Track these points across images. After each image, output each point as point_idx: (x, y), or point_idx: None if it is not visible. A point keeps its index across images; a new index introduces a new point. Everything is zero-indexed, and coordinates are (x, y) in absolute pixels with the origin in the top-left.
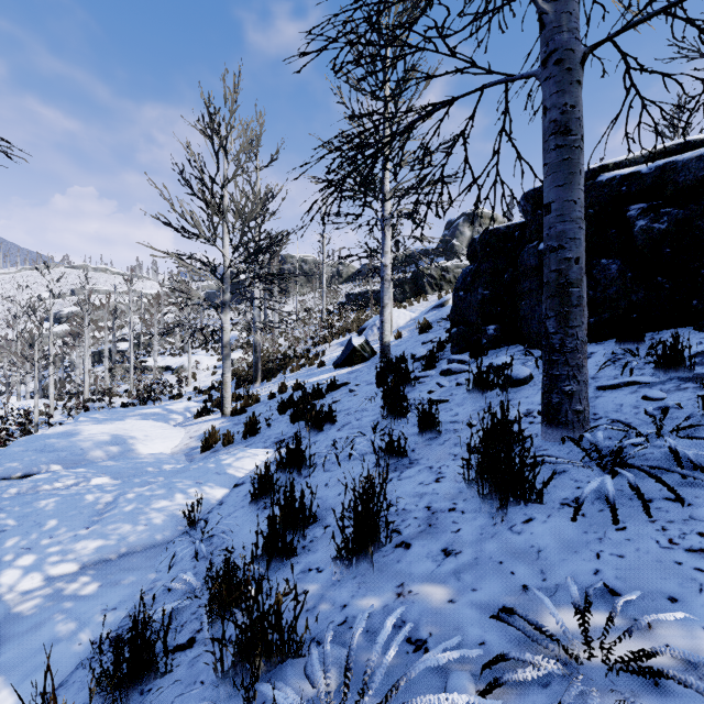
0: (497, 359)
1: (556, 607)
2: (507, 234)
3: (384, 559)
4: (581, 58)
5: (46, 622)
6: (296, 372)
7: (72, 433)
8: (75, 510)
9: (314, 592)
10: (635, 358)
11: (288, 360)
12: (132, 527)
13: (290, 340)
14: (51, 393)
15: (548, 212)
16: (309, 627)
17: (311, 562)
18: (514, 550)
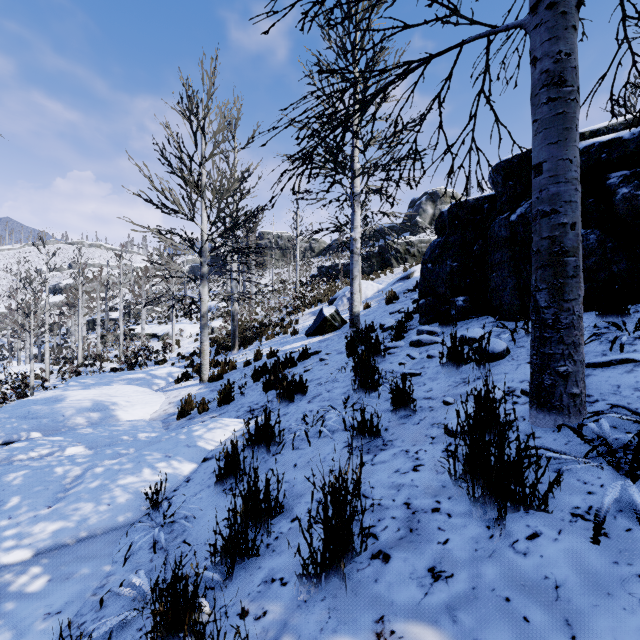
0: (469, 331)
1: None
2: (476, 207)
3: (358, 574)
4: (577, 1)
5: None
6: (271, 340)
7: (58, 399)
8: (41, 486)
9: (275, 616)
10: (622, 332)
11: (264, 328)
12: (94, 507)
13: (266, 310)
14: (46, 358)
15: (538, 173)
16: None
17: (275, 569)
18: (522, 581)
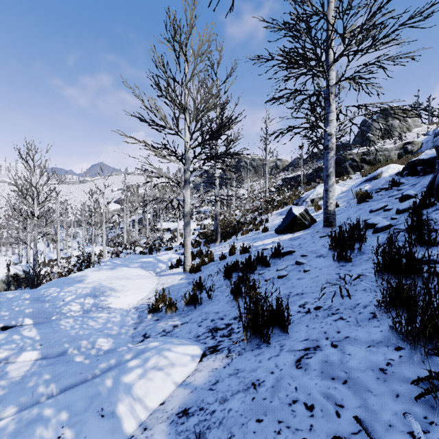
0: None
1: None
2: None
3: None
4: None
5: None
6: (245, 235)
7: (82, 279)
8: None
9: None
10: None
11: (240, 225)
12: None
13: (242, 211)
14: (104, 243)
15: None
16: None
17: None
18: None
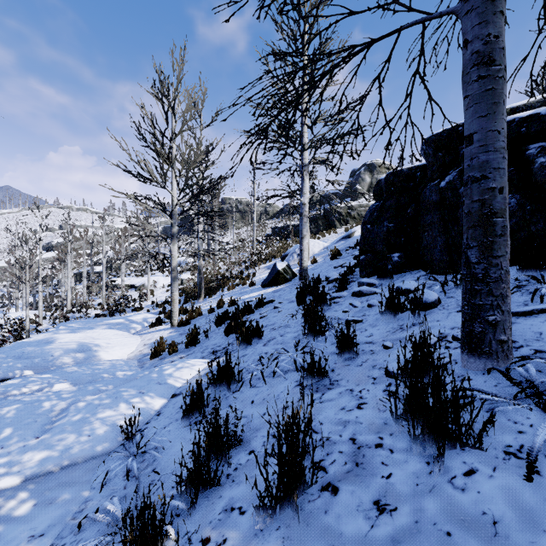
0: (404, 283)
1: None
2: (409, 175)
3: (310, 506)
4: None
5: None
6: (232, 290)
7: (48, 341)
8: (30, 418)
9: (234, 543)
10: (541, 284)
11: (226, 280)
12: (76, 438)
13: (228, 264)
14: (40, 306)
15: (469, 143)
16: None
17: (234, 498)
18: (461, 516)
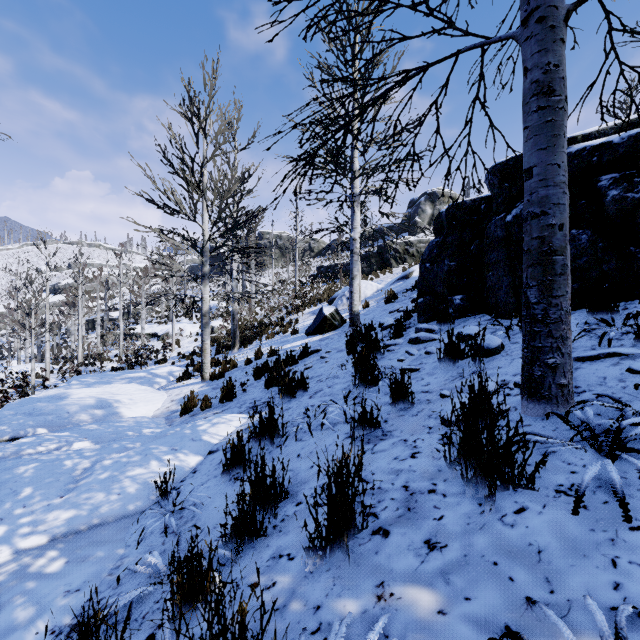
0: (466, 328)
1: (573, 634)
2: (473, 208)
3: (360, 548)
4: (564, 15)
5: (5, 606)
6: (271, 339)
7: (61, 397)
8: (52, 477)
9: (284, 585)
10: (611, 328)
11: (264, 327)
12: (105, 496)
13: (266, 309)
14: (47, 358)
15: (529, 177)
16: (278, 633)
17: (282, 546)
18: (509, 548)
